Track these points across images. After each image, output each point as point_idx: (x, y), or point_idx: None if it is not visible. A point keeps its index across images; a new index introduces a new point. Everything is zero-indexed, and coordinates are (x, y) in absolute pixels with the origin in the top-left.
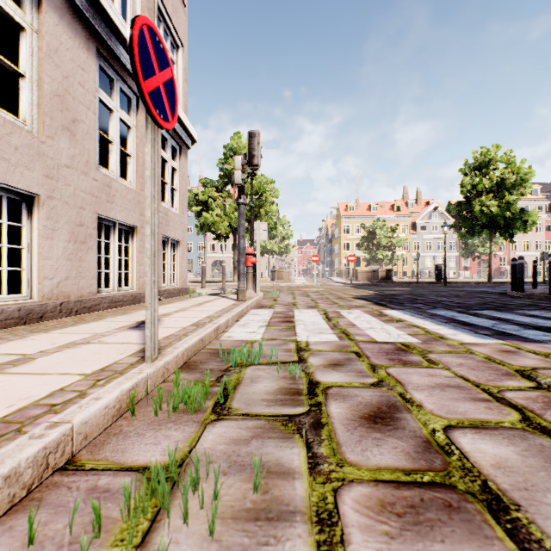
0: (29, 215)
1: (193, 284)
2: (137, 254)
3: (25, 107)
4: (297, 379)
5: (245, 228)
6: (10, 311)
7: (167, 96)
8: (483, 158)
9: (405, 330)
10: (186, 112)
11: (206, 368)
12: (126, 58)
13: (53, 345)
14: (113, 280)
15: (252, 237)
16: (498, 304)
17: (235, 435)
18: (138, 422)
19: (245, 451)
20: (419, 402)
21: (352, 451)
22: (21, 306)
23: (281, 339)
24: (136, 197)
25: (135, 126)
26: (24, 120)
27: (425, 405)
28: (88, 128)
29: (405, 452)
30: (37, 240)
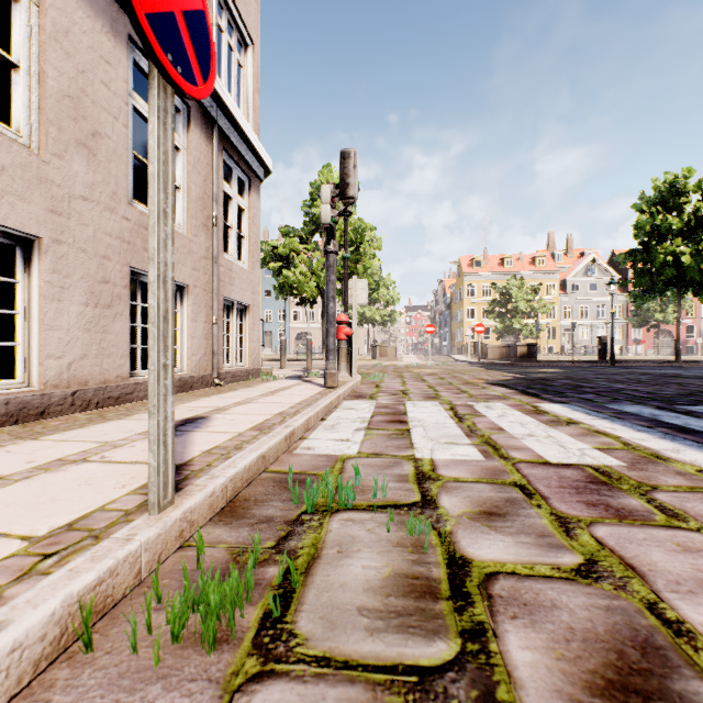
0: (27, 267)
1: (270, 363)
2: (188, 323)
3: (19, 111)
4: (425, 550)
5: (338, 290)
6: None
7: (192, 39)
8: (668, 188)
9: (587, 440)
10: (257, 133)
11: (261, 516)
12: None
13: (28, 465)
14: None
15: (346, 299)
16: None
17: None
18: (90, 674)
19: None
20: None
21: None
22: (9, 397)
23: (390, 455)
24: (187, 245)
25: (186, 148)
26: (18, 130)
27: None
28: (115, 146)
29: None
30: (38, 302)
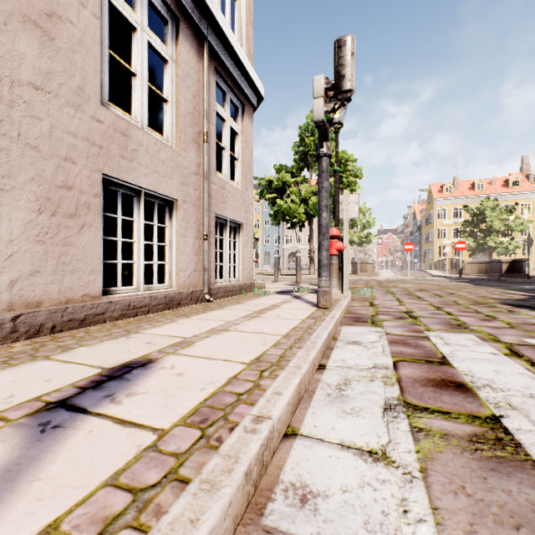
0: None
1: (267, 277)
2: (176, 238)
3: None
4: None
5: None
6: None
7: None
8: None
9: None
10: (250, 62)
11: None
12: None
13: None
14: (137, 274)
15: (337, 213)
16: None
17: None
18: None
19: None
20: None
21: None
22: None
23: None
24: (174, 158)
25: (174, 62)
26: None
27: None
28: (82, 36)
29: None
30: None
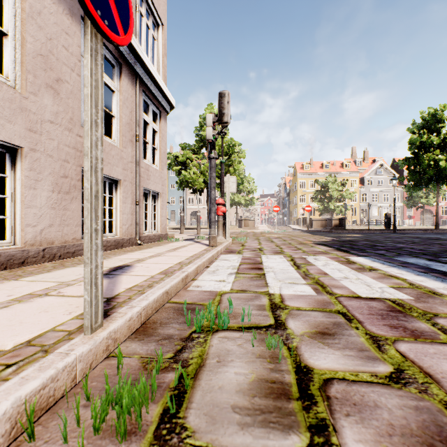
0: (13, 166)
1: (174, 230)
2: (120, 204)
3: (8, 63)
4: (279, 361)
5: (217, 184)
6: None
7: (115, 3)
8: (430, 118)
9: (384, 281)
10: (165, 82)
11: (164, 334)
12: None
13: (8, 297)
14: None
15: (222, 189)
16: None
17: None
18: None
19: None
20: None
21: None
22: (1, 252)
23: (252, 291)
24: (119, 153)
25: (119, 91)
26: (7, 77)
27: None
28: (72, 88)
29: None
30: (20, 190)
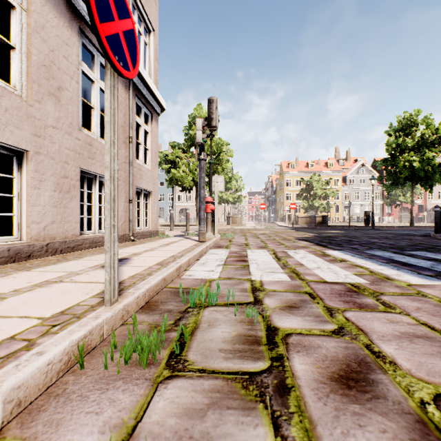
0: (19, 168)
1: (163, 227)
2: None
3: (15, 74)
4: (255, 324)
5: (206, 182)
6: (0, 251)
7: (127, 46)
8: (406, 121)
9: (350, 270)
10: (156, 85)
11: (165, 309)
12: None
13: (28, 284)
14: (94, 224)
15: (211, 188)
16: (426, 245)
17: (189, 401)
18: (85, 378)
19: (200, 430)
20: (391, 358)
21: (331, 435)
22: (10, 246)
23: (237, 278)
24: None
25: None
26: (14, 86)
27: (400, 363)
28: (71, 95)
29: (399, 440)
30: (26, 190)
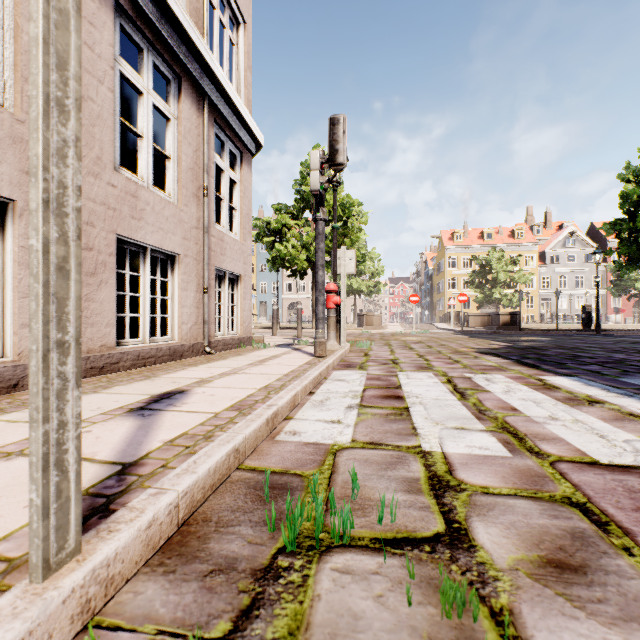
0: (0, 231)
1: (264, 331)
2: (178, 292)
3: None
4: None
5: (326, 262)
6: None
7: None
8: None
9: (627, 427)
10: (249, 108)
11: (220, 557)
12: (161, 20)
13: None
14: (143, 327)
15: (335, 268)
16: None
17: None
18: None
19: None
20: None
21: None
22: None
23: (391, 445)
24: (177, 214)
25: (176, 119)
26: None
27: None
28: (100, 110)
29: None
30: (12, 269)
